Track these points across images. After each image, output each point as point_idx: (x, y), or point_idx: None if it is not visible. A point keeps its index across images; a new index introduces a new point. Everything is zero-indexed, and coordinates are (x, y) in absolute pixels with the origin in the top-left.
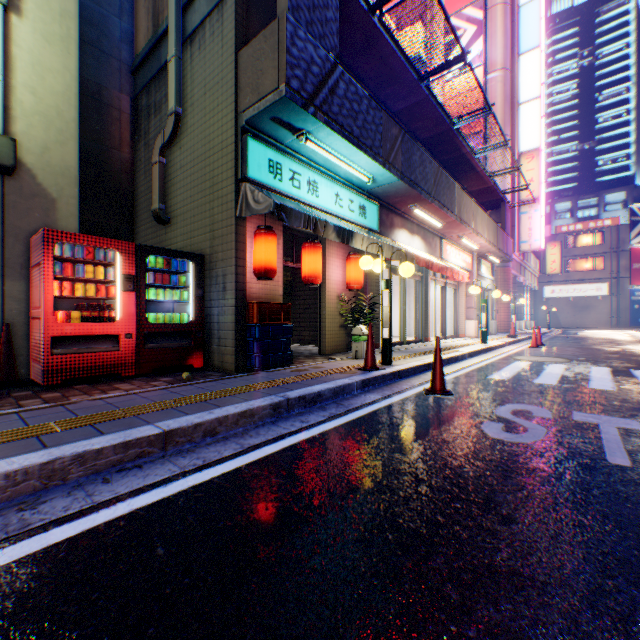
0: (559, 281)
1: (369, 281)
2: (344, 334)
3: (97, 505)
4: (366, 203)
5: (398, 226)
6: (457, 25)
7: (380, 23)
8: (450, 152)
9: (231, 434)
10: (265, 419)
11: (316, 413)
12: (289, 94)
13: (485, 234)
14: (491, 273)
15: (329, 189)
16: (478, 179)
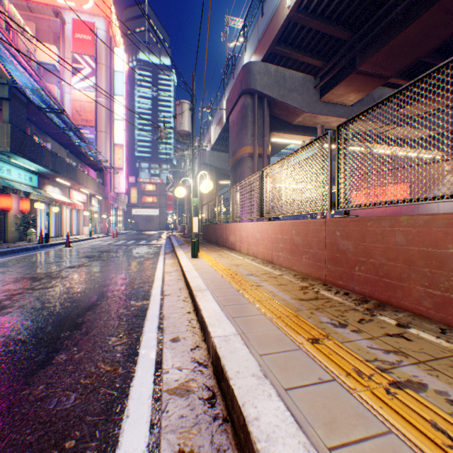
0: (140, 206)
1: (32, 208)
2: (19, 233)
3: (2, 259)
4: (33, 176)
5: (48, 184)
6: (81, 61)
7: (44, 113)
8: (75, 149)
9: (12, 254)
10: (18, 252)
11: (32, 251)
12: (12, 151)
13: (93, 188)
14: (99, 203)
15: (17, 172)
16: (90, 160)
